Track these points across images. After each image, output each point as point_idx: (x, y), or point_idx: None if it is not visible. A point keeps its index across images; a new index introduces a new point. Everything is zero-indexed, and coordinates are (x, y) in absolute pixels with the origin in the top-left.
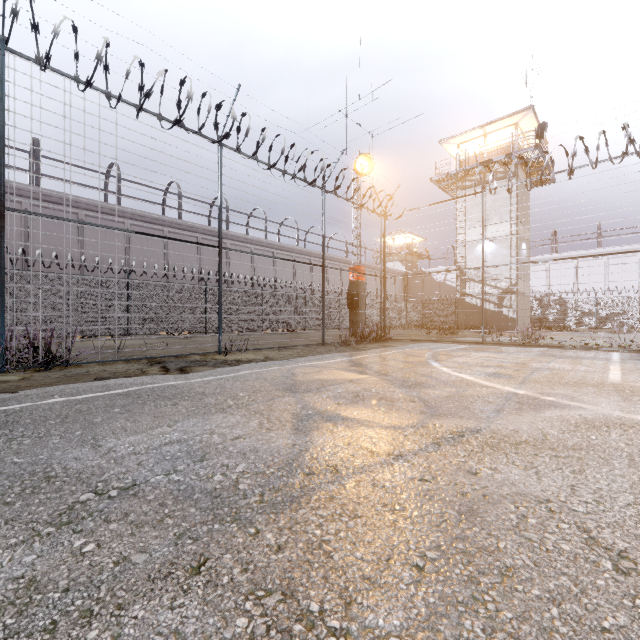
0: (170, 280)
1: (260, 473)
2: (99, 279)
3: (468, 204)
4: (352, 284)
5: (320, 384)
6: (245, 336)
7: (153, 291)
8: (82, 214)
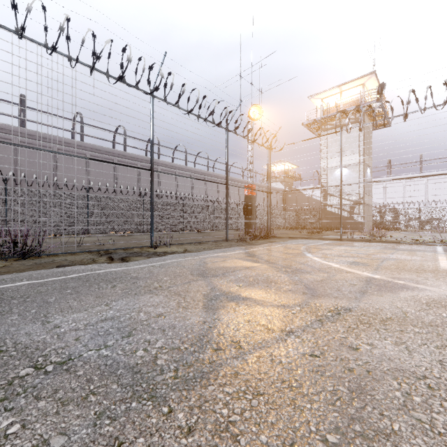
0: (118, 195)
1: (176, 348)
2: (63, 193)
3: (329, 141)
4: (247, 197)
5: (225, 270)
6: (171, 234)
7: (105, 202)
8: (56, 148)
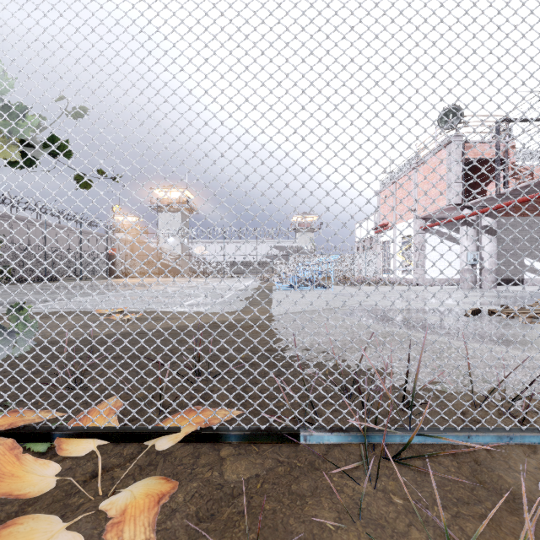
0: None
1: None
2: None
3: (163, 219)
4: (111, 256)
5: None
6: None
7: None
8: None
